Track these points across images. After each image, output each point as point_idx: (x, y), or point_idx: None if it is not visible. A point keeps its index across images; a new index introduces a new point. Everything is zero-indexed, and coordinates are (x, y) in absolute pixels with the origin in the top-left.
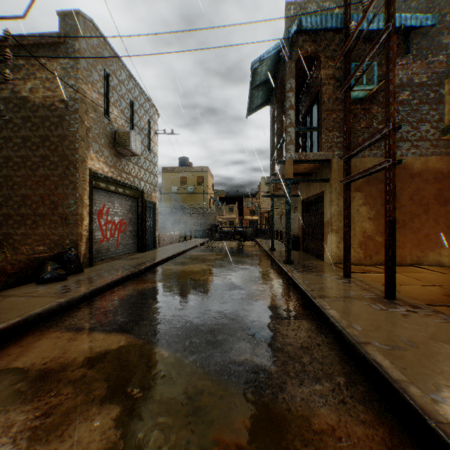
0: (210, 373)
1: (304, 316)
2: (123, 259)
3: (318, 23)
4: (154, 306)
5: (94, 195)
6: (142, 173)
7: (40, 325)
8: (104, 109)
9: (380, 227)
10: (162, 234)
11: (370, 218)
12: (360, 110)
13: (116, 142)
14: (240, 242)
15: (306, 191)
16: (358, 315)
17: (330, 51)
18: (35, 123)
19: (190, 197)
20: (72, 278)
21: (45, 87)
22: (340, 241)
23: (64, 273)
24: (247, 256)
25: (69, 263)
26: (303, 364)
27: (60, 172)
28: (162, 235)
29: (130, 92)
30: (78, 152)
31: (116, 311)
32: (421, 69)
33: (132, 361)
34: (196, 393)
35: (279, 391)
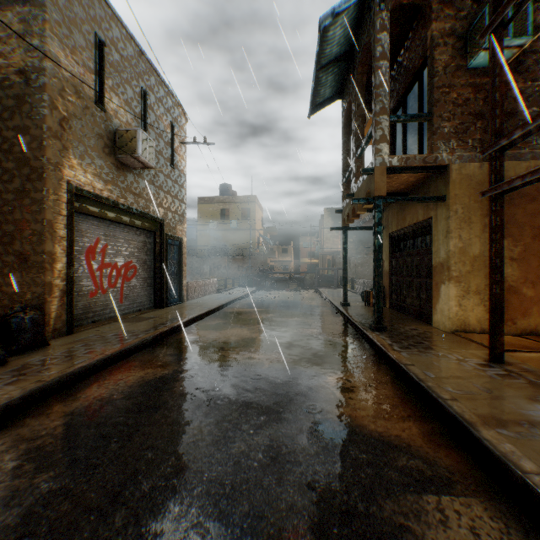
0: None
1: (465, 477)
2: (128, 319)
3: None
4: (136, 436)
5: (80, 224)
6: (161, 196)
7: None
8: (95, 93)
9: (530, 273)
10: (191, 282)
11: (512, 258)
12: None
13: (116, 146)
14: (298, 293)
15: (396, 220)
16: None
17: None
18: None
19: (233, 235)
20: (19, 361)
21: None
22: (463, 295)
23: None
24: (310, 314)
25: (18, 333)
26: None
27: (18, 186)
28: (192, 283)
29: (141, 77)
30: (45, 153)
31: (50, 452)
32: None
33: None
34: None
35: None
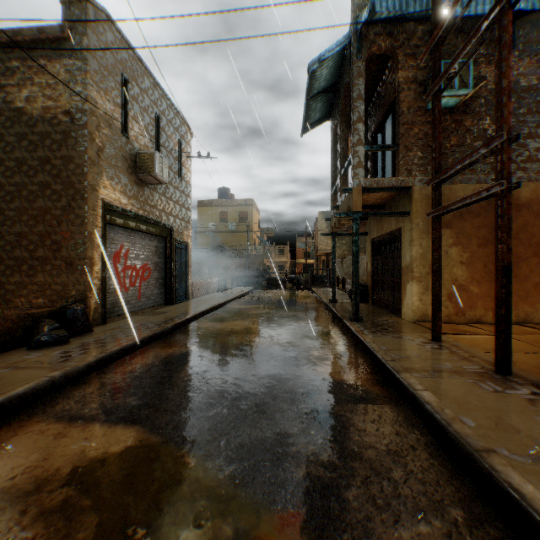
0: (256, 497)
1: (386, 398)
2: (146, 313)
3: (396, 8)
4: (180, 382)
5: (109, 233)
6: (171, 206)
7: (21, 411)
8: (121, 124)
9: (476, 274)
10: (196, 282)
11: (462, 262)
12: (449, 122)
13: (137, 166)
14: (293, 292)
15: (376, 228)
16: (465, 400)
17: (410, 47)
18: (33, 141)
19: (231, 237)
20: (77, 341)
21: (45, 95)
22: (423, 292)
23: (65, 335)
24: (303, 310)
25: (73, 321)
26: (394, 483)
27: (64, 204)
28: (197, 283)
29: (155, 104)
30: (87, 178)
31: (128, 390)
32: (530, 68)
33: (141, 474)
34: (234, 538)
35: (363, 535)
